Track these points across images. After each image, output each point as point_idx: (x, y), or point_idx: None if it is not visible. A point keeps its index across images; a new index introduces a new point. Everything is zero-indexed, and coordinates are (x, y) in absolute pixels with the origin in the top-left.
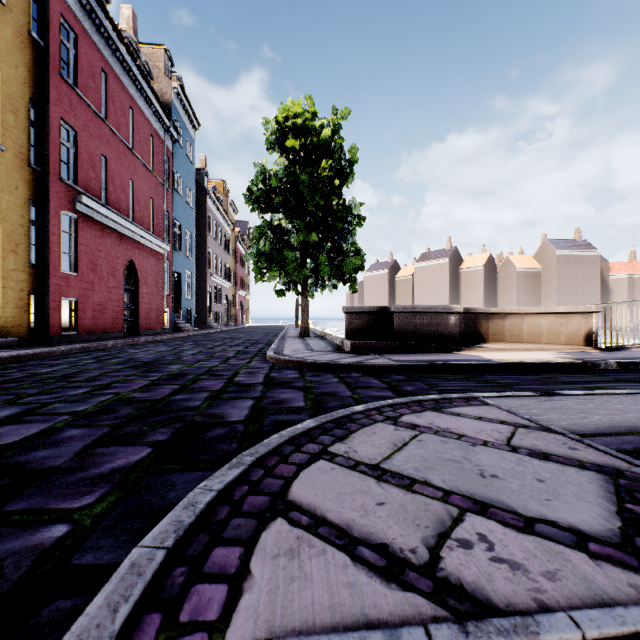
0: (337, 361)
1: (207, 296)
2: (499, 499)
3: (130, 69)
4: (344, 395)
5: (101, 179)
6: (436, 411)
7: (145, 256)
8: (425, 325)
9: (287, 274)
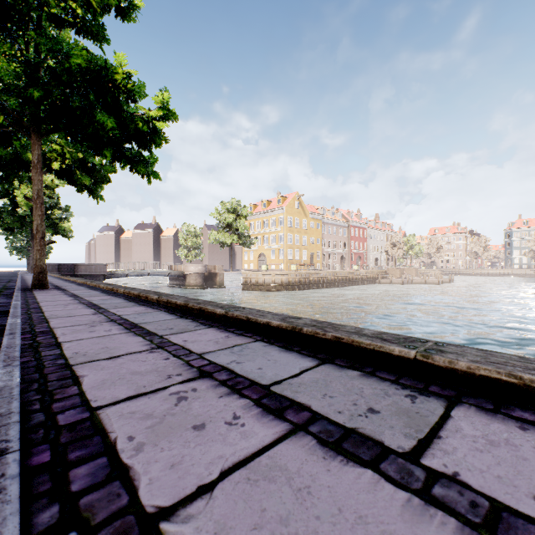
0: None
1: None
2: None
3: None
4: None
5: None
6: None
7: None
8: None
9: (23, 254)
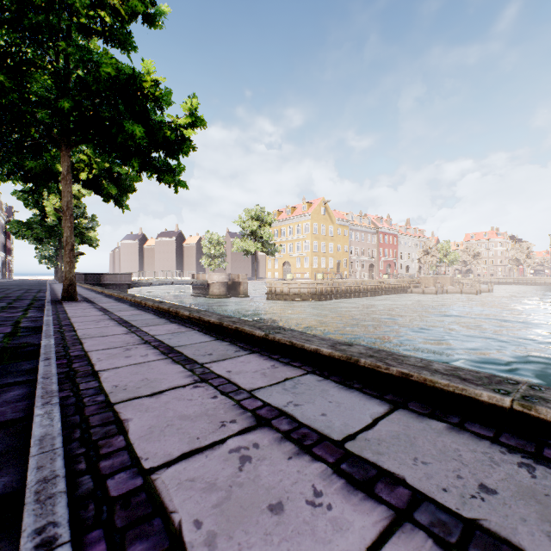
0: None
1: None
2: None
3: None
4: None
5: None
6: None
7: None
8: None
9: (51, 263)
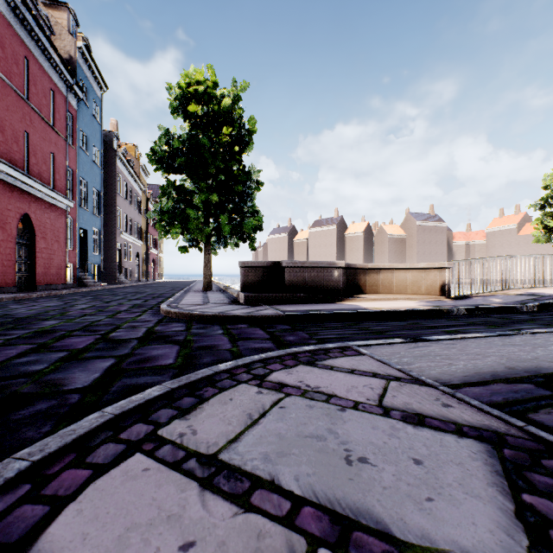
0: (227, 313)
1: (116, 253)
2: (367, 507)
3: (24, 17)
4: (222, 348)
5: None
6: (309, 365)
7: (43, 210)
8: (313, 278)
9: (190, 231)
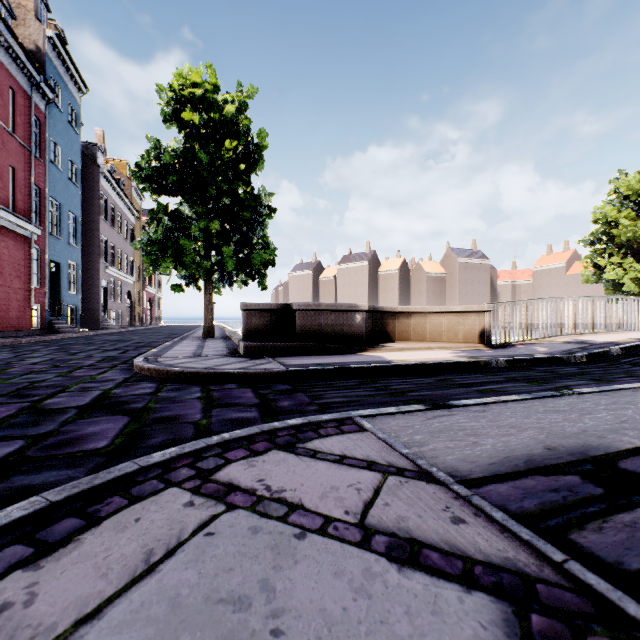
0: (216, 368)
1: (101, 292)
2: None
3: None
4: (188, 421)
5: None
6: (286, 449)
7: None
8: (330, 324)
9: (184, 266)
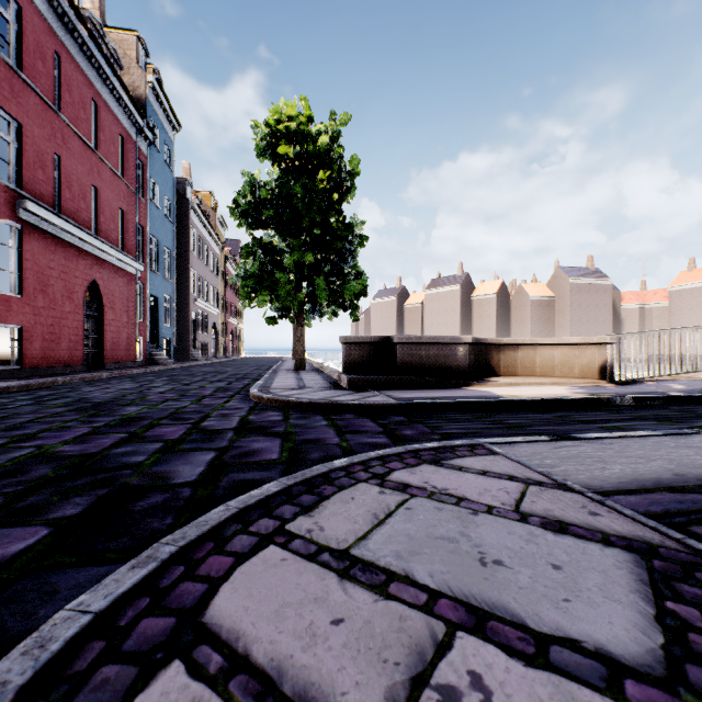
0: (329, 400)
1: (190, 324)
2: (503, 603)
3: (92, 54)
4: (330, 443)
5: (54, 183)
6: (434, 464)
7: (112, 276)
8: (432, 357)
9: (279, 299)
